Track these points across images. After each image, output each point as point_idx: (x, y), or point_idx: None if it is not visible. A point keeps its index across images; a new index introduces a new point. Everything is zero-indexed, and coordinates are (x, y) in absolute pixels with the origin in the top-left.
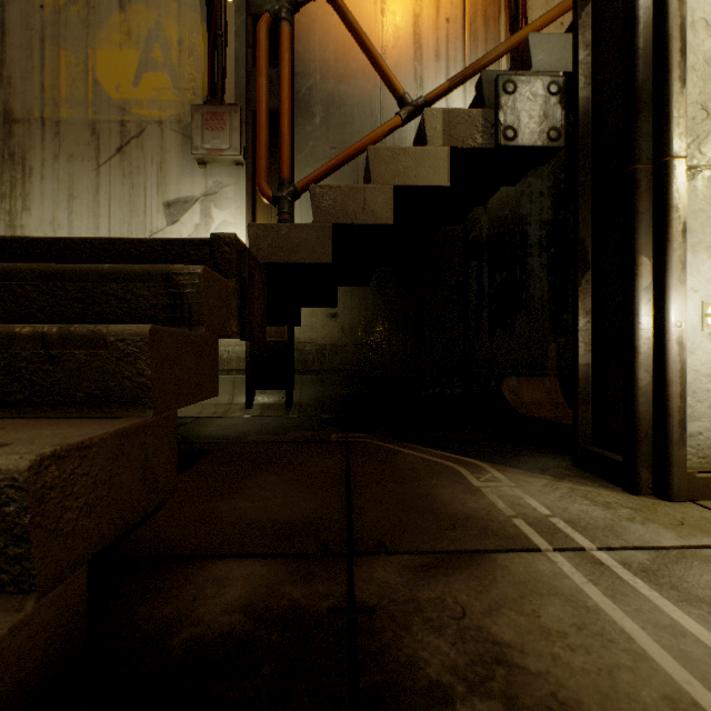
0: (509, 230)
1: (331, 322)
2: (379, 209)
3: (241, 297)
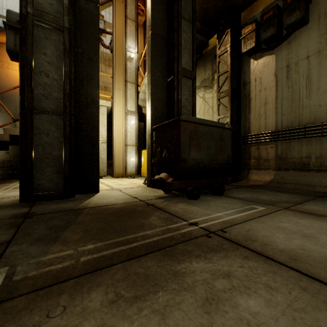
0: None
1: (7, 154)
2: (6, 138)
3: None
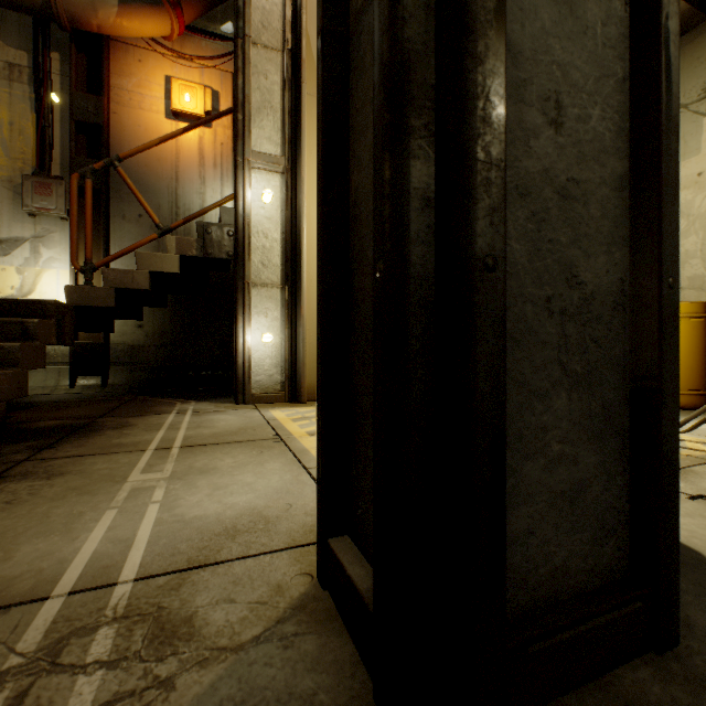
0: None
1: (139, 330)
2: (142, 282)
3: (58, 326)
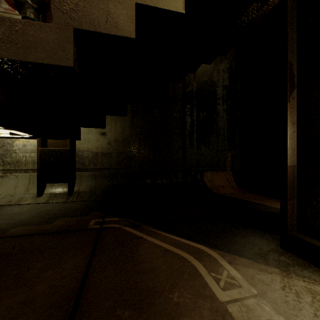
0: (207, 89)
1: (102, 138)
2: (122, 22)
3: None
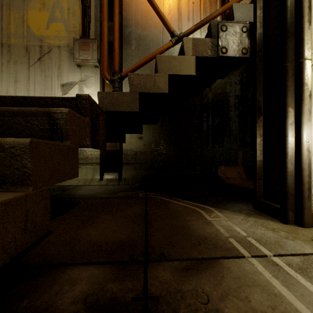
0: (221, 99)
1: (140, 141)
2: (161, 85)
3: (92, 126)
